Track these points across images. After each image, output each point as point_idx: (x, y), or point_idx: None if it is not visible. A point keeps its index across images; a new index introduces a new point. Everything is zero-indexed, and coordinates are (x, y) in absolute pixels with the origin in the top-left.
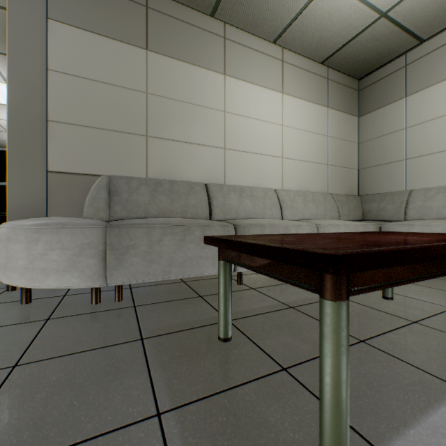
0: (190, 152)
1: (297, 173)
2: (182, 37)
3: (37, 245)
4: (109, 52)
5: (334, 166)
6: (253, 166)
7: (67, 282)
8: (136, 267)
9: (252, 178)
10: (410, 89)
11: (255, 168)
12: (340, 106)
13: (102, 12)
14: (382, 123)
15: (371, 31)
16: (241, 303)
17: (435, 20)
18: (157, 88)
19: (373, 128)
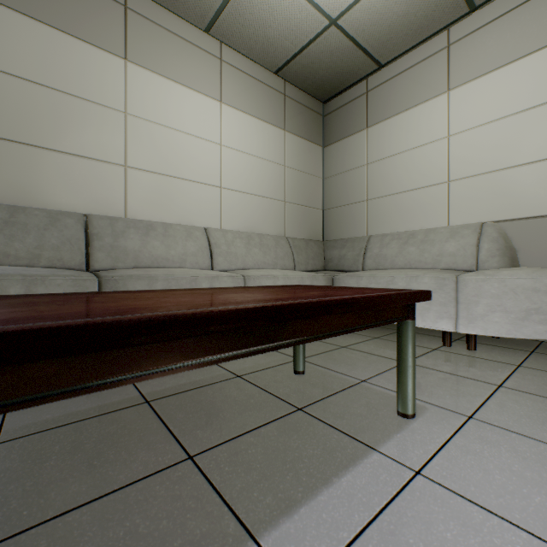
0: (61, 165)
1: (242, 210)
2: None
3: None
4: None
5: (293, 204)
6: (174, 196)
7: None
8: None
9: (173, 212)
10: (371, 120)
11: (178, 199)
12: (301, 131)
13: None
14: (346, 157)
15: (324, 41)
16: (69, 402)
17: (389, 42)
18: None
19: (337, 162)
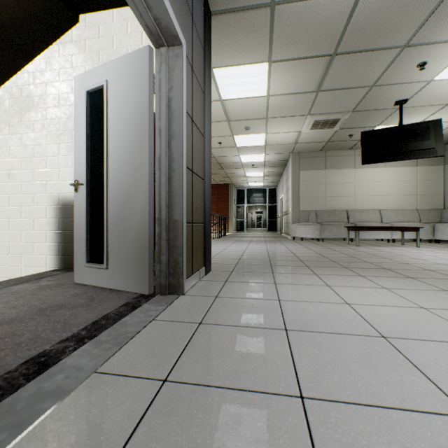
0: (340, 199)
1: (394, 201)
2: (337, 161)
3: (306, 228)
4: (314, 174)
5: (421, 195)
6: (368, 201)
7: (312, 236)
8: (327, 234)
9: (368, 206)
10: None
11: (369, 202)
12: (427, 163)
13: (312, 163)
14: None
15: None
16: (354, 243)
17: None
18: (328, 181)
19: None
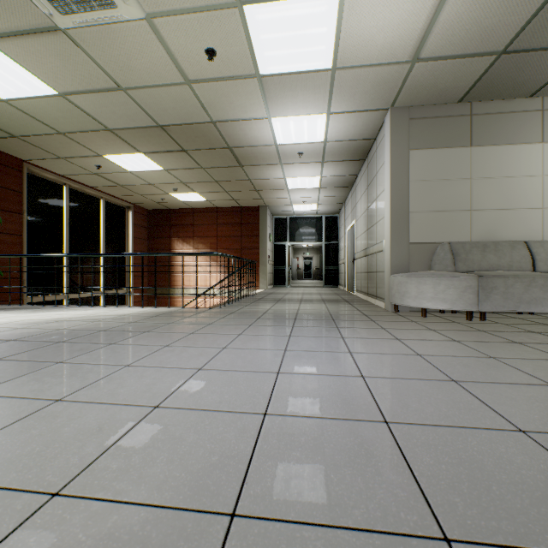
0: (507, 216)
1: None
2: (500, 125)
3: (439, 286)
4: (443, 158)
5: None
6: None
7: (456, 306)
8: (496, 302)
9: None
10: None
11: None
12: None
13: (439, 132)
14: None
15: None
16: None
17: None
18: (478, 172)
19: None
